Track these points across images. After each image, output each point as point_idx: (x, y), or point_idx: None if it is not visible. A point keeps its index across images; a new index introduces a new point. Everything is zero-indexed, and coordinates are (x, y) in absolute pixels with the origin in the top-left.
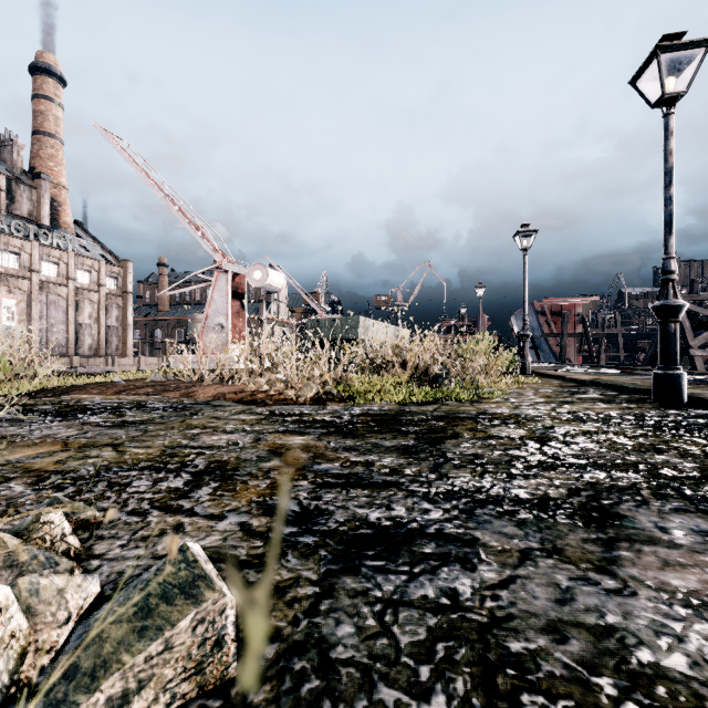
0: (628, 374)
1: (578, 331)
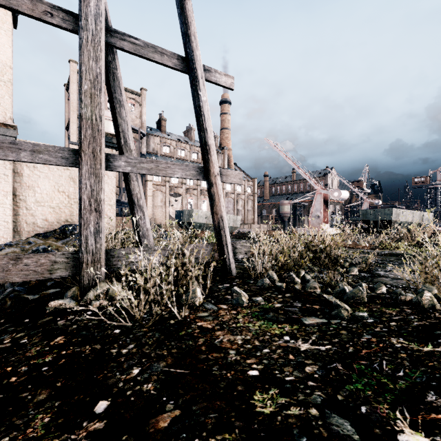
0: None
1: None
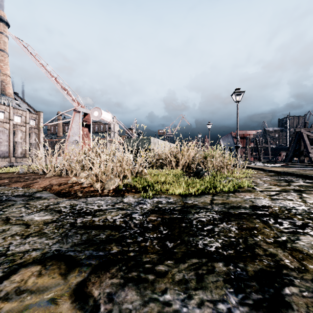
0: (289, 166)
1: (251, 146)
